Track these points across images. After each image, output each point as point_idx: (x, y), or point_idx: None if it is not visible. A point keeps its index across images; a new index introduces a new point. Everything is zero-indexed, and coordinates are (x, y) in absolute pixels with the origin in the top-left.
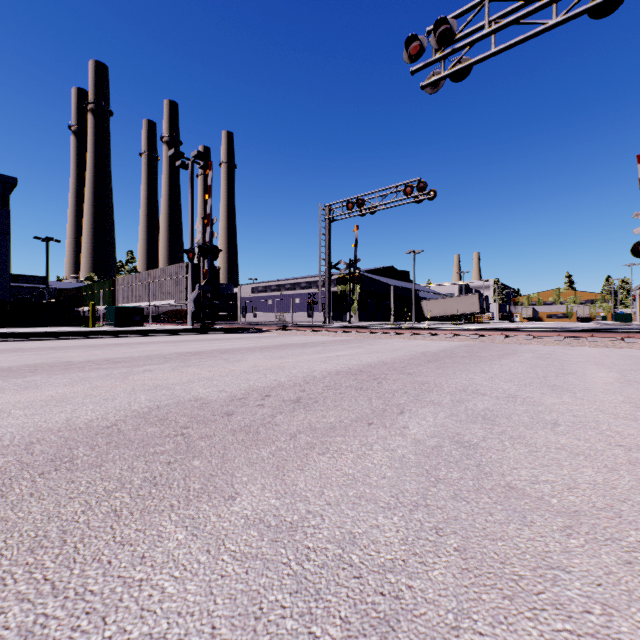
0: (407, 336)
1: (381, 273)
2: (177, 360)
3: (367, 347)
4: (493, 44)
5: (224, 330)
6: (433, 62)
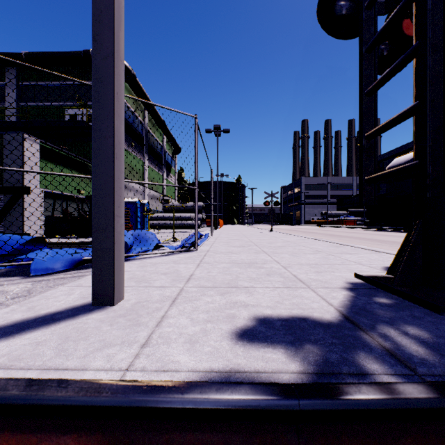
0: None
1: None
2: None
3: None
4: None
5: None
6: None
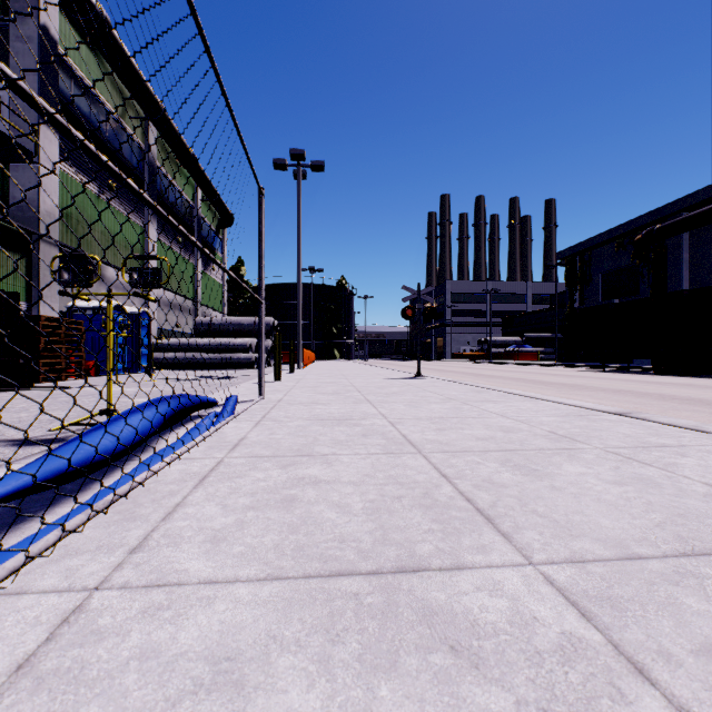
0: None
1: None
2: None
3: None
4: None
5: None
6: None
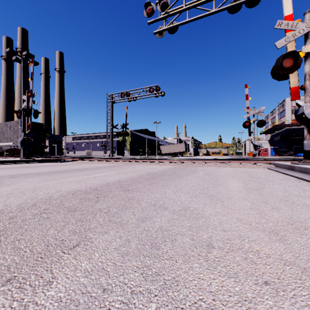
0: (147, 163)
1: (141, 132)
2: None
3: (120, 170)
4: (187, 16)
5: (43, 161)
6: (159, 19)
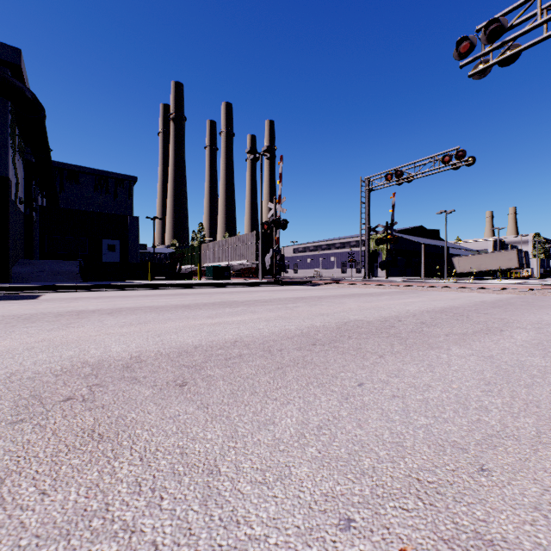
0: (453, 289)
1: (410, 232)
2: (300, 302)
3: (426, 297)
4: (545, 29)
5: (290, 283)
6: (482, 55)
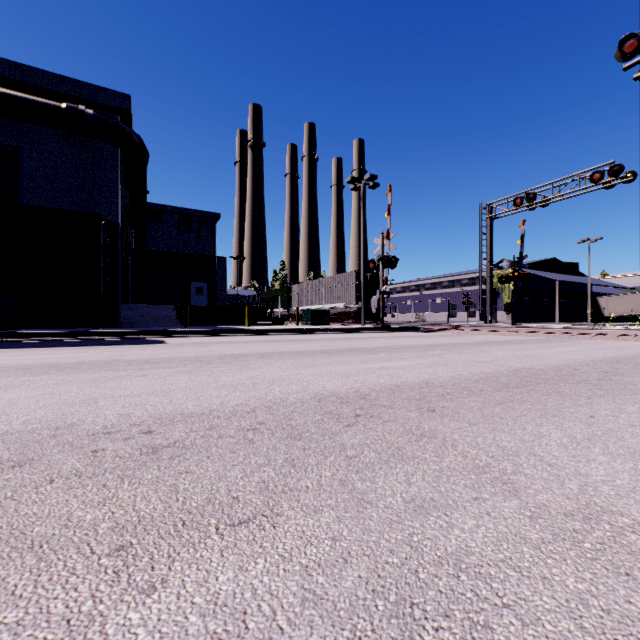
0: (613, 337)
1: (540, 267)
2: (437, 349)
3: (582, 345)
4: None
5: (399, 329)
6: None
